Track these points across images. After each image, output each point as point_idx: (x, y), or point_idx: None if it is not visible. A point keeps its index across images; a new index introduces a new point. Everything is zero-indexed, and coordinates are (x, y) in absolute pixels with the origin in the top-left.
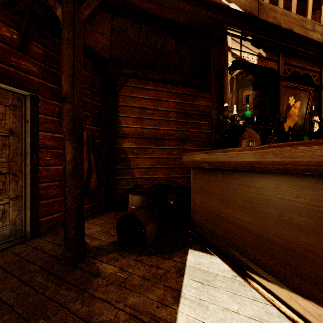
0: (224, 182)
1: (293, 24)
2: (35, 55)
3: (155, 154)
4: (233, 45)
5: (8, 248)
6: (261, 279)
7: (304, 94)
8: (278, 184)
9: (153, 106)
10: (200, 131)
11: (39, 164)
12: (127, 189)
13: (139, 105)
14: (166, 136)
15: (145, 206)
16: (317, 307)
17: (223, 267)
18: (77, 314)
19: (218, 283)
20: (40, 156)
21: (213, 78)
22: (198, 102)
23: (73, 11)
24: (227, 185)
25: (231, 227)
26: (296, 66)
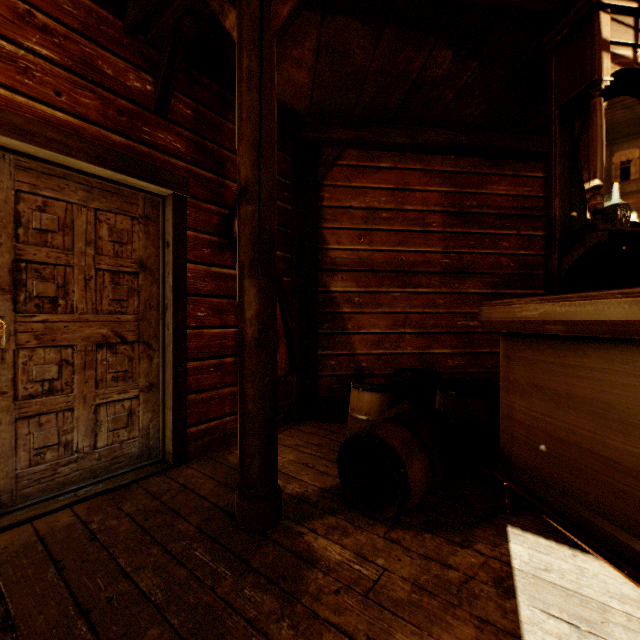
0: (615, 373)
1: None
2: (180, 119)
3: (397, 304)
4: (615, 33)
5: (139, 481)
6: None
7: None
8: None
9: (393, 204)
10: (497, 253)
11: (187, 326)
12: (339, 376)
13: (364, 203)
14: (420, 266)
15: (398, 417)
16: None
17: (619, 589)
18: None
19: (621, 635)
20: (187, 309)
21: (555, 124)
22: (492, 187)
23: (259, 11)
24: (626, 380)
25: (639, 488)
26: None
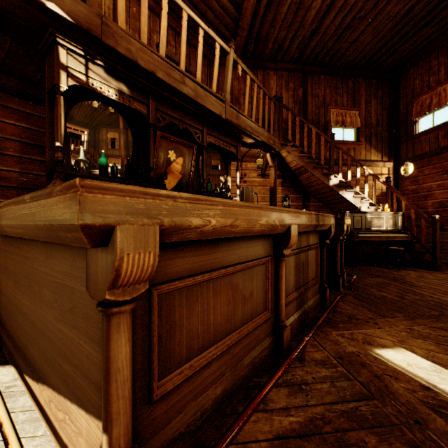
0: (17, 255)
1: (157, 68)
2: None
3: None
4: (72, 63)
5: None
6: (30, 379)
7: (187, 150)
8: (39, 253)
9: None
10: None
11: None
12: None
13: None
14: None
15: None
16: (53, 393)
17: (2, 380)
18: None
19: None
20: None
21: (47, 102)
22: None
23: None
24: (18, 258)
25: (20, 318)
26: (174, 117)
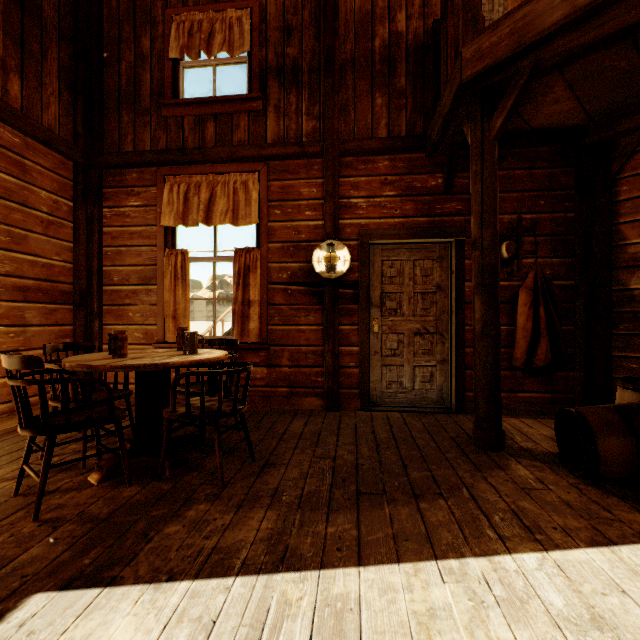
0: None
1: None
2: (460, 189)
3: None
4: None
5: (433, 413)
6: None
7: None
8: None
9: None
10: None
11: (465, 324)
12: None
13: None
14: None
15: (617, 406)
16: None
17: None
18: (461, 479)
19: None
20: (465, 313)
21: None
22: None
23: (481, 134)
24: None
25: None
26: None
